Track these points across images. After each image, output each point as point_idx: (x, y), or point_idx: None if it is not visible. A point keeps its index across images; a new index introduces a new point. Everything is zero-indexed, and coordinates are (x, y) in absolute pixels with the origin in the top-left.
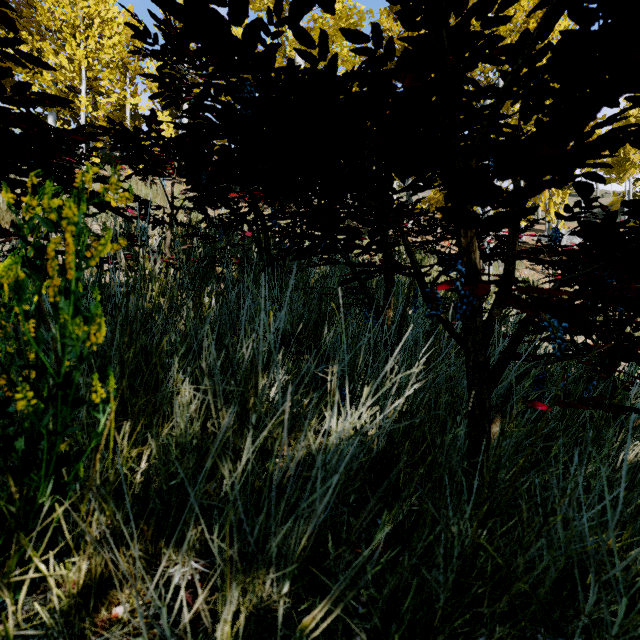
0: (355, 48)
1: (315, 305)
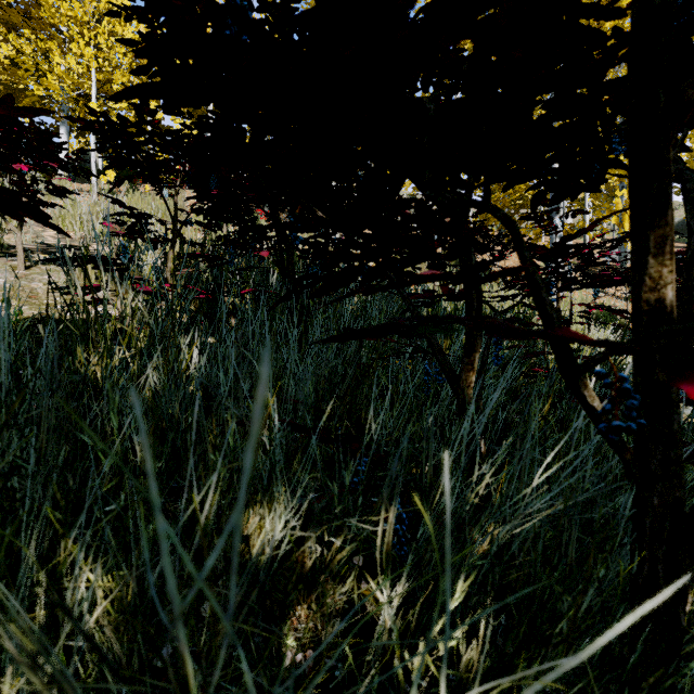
0: None
1: (352, 352)
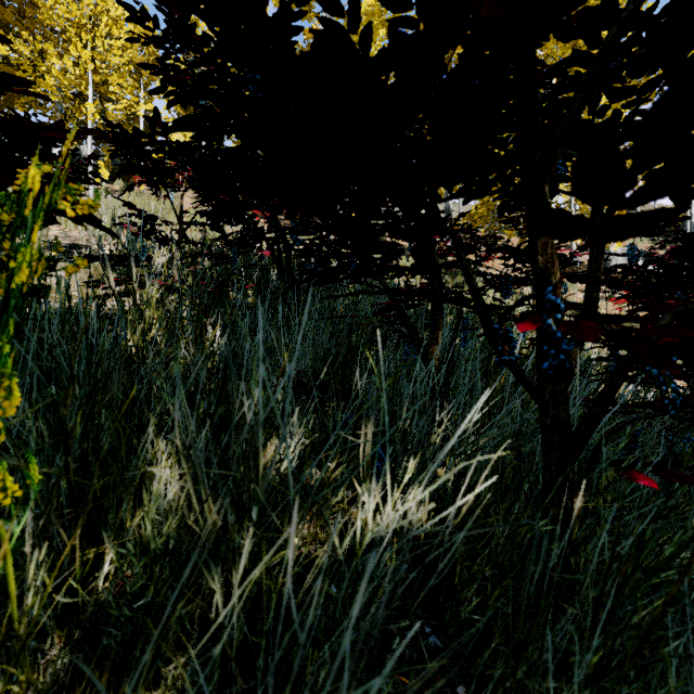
0: (394, 18)
1: (344, 337)
